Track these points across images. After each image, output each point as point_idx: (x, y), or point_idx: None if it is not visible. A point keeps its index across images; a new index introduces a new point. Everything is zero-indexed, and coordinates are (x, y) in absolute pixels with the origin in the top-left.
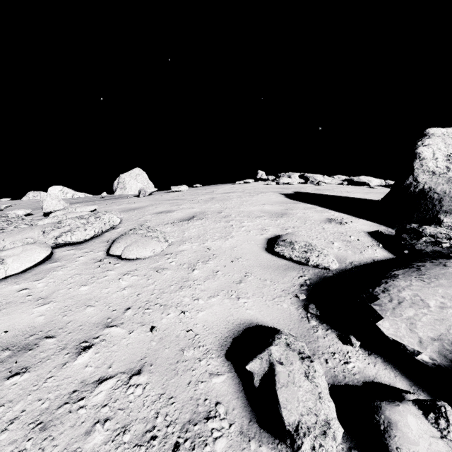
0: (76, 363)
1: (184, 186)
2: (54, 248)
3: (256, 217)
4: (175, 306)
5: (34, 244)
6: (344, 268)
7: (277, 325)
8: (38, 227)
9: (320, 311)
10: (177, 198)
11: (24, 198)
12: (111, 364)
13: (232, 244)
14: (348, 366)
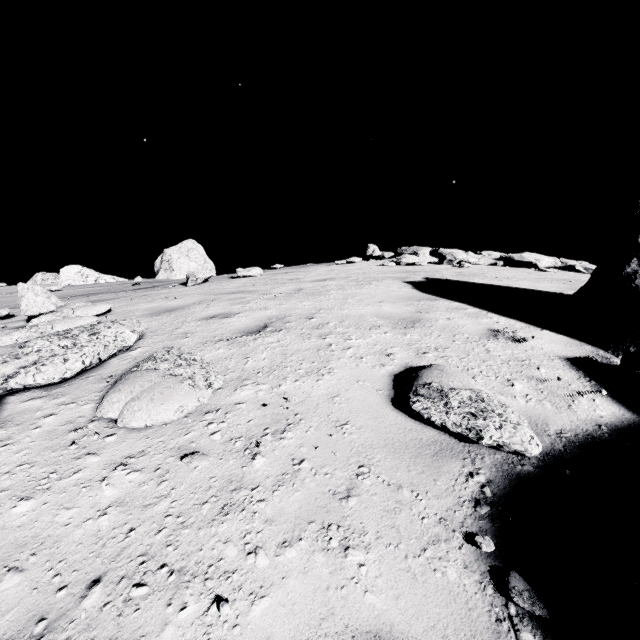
0: None
1: (257, 269)
2: (8, 395)
3: (371, 327)
4: (202, 577)
5: None
6: (550, 450)
7: None
8: None
9: (541, 604)
10: (244, 289)
11: (29, 283)
12: None
13: (331, 389)
14: None
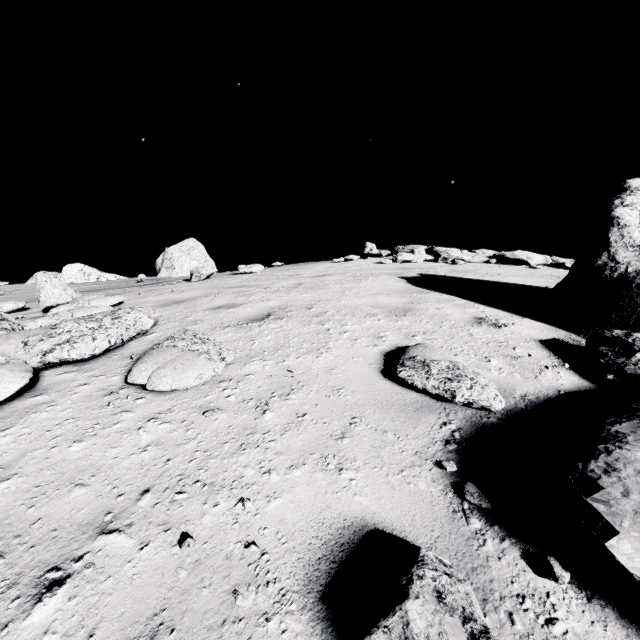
0: (28, 623)
1: (258, 266)
2: (43, 369)
3: (366, 315)
4: (228, 487)
5: (3, 367)
6: (513, 407)
7: (412, 531)
8: (18, 336)
9: (487, 500)
10: (246, 283)
11: (30, 282)
12: (94, 628)
13: (329, 363)
14: (554, 631)
